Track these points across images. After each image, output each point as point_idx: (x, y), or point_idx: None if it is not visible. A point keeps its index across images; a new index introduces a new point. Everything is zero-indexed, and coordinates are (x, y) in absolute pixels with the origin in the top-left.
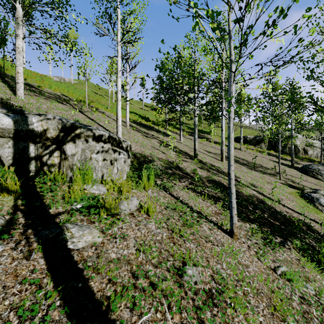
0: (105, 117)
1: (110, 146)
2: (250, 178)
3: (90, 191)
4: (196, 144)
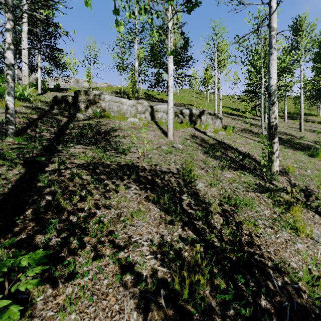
0: None
1: (214, 117)
2: None
3: (209, 130)
4: None
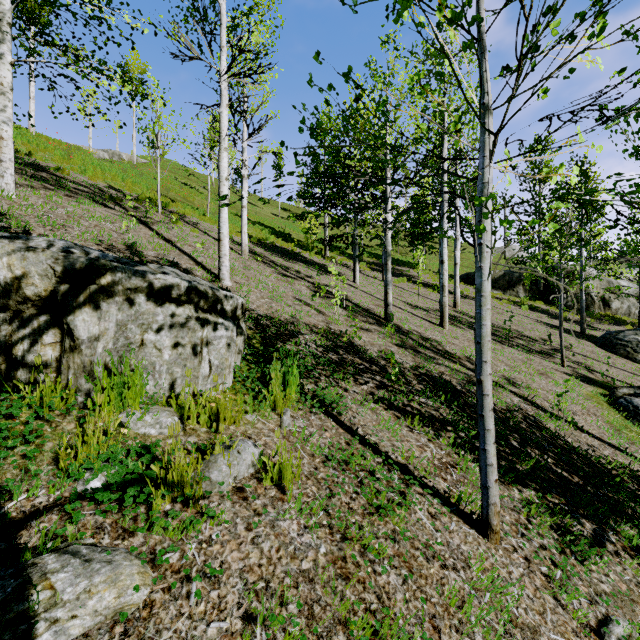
0: (197, 234)
1: (193, 310)
2: (504, 364)
3: (137, 429)
4: (388, 291)
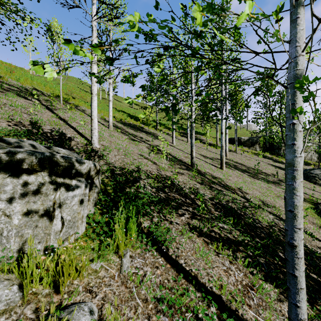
0: (83, 116)
1: (46, 177)
2: (258, 191)
3: None
4: (193, 150)
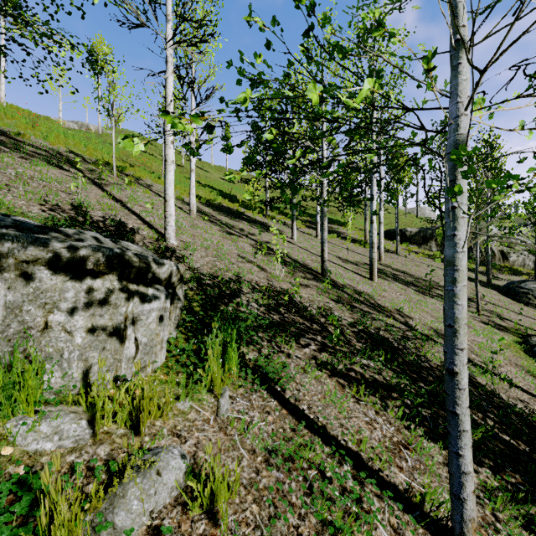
0: (149, 195)
1: (115, 282)
2: (429, 316)
3: (26, 445)
4: (324, 249)
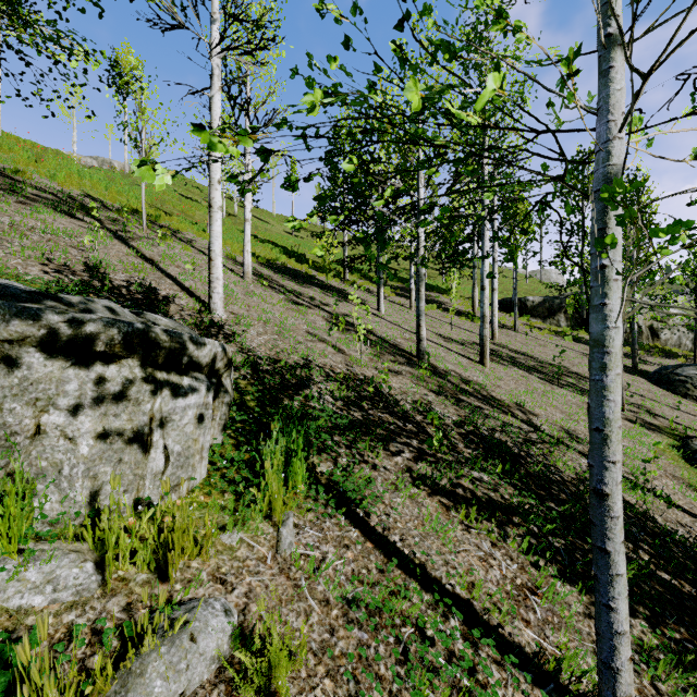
0: (190, 252)
1: (136, 369)
2: (559, 412)
3: (5, 599)
4: (421, 324)
